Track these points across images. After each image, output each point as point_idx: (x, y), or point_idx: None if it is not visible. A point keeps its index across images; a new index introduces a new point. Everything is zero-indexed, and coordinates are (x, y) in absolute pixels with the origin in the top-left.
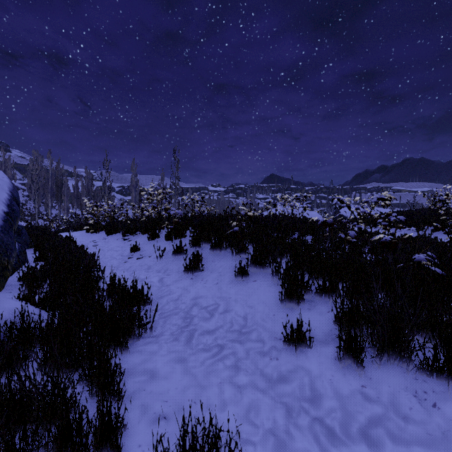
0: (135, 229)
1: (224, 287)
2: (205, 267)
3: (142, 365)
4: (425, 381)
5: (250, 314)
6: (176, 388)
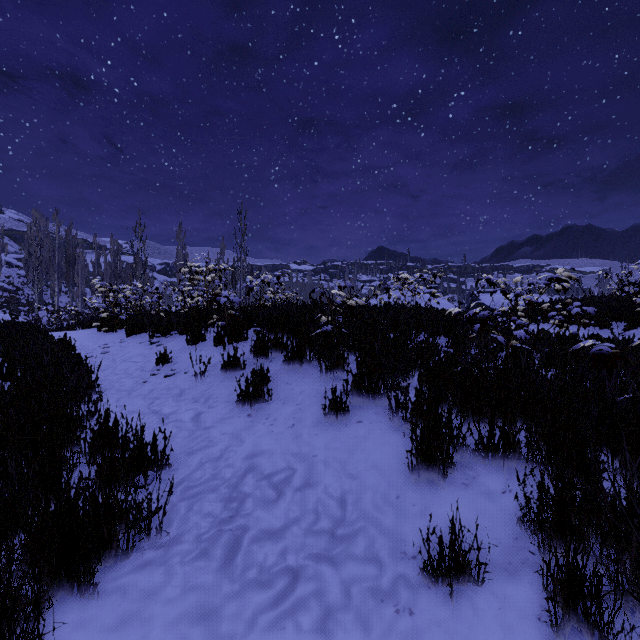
0: (169, 327)
1: (304, 434)
2: (275, 393)
3: (117, 633)
4: None
5: (352, 493)
6: None
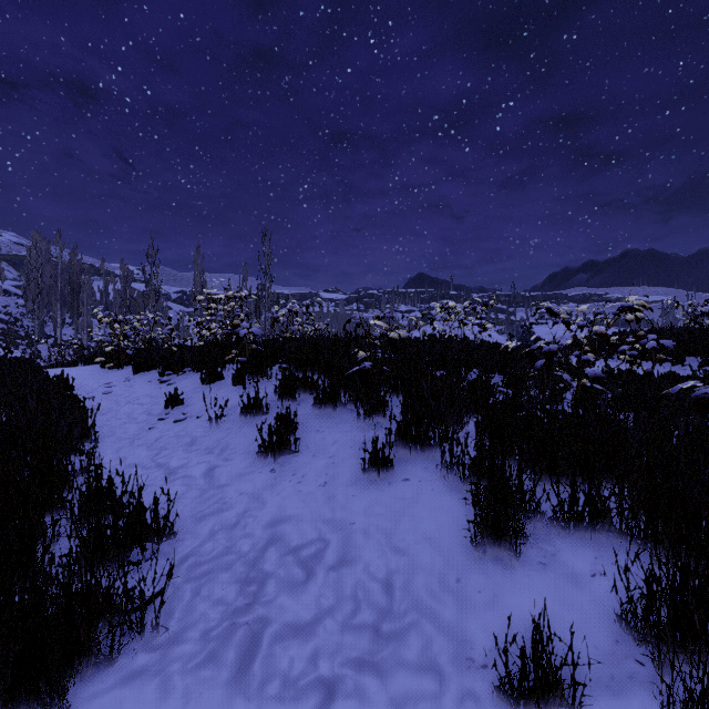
0: (182, 363)
1: (339, 495)
2: (303, 443)
3: None
4: None
5: (400, 574)
6: None
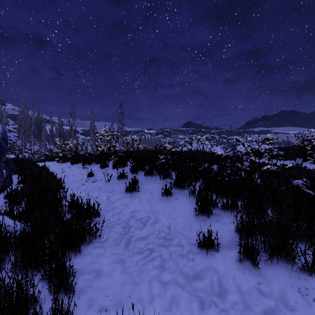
0: (91, 160)
1: (154, 204)
2: (141, 188)
3: (91, 265)
4: (306, 280)
5: (173, 225)
6: (116, 285)
